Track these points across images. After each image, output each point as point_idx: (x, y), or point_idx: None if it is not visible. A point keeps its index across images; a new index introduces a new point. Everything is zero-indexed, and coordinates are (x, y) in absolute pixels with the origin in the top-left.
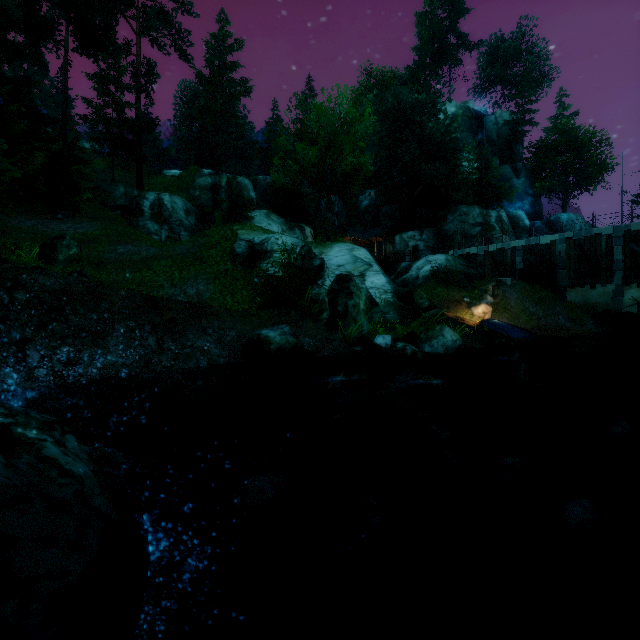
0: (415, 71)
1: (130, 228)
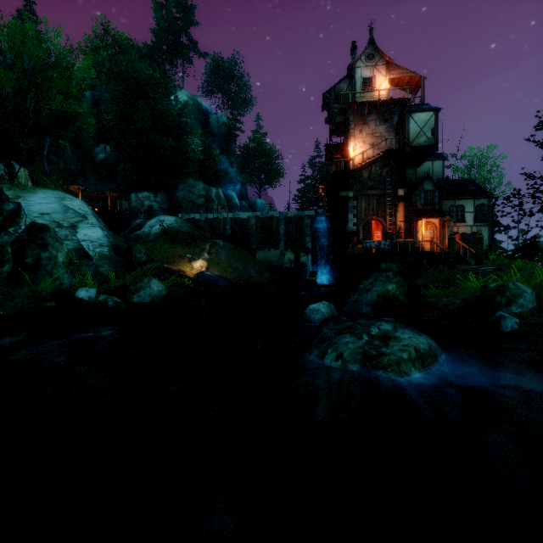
0: (153, 50)
1: None
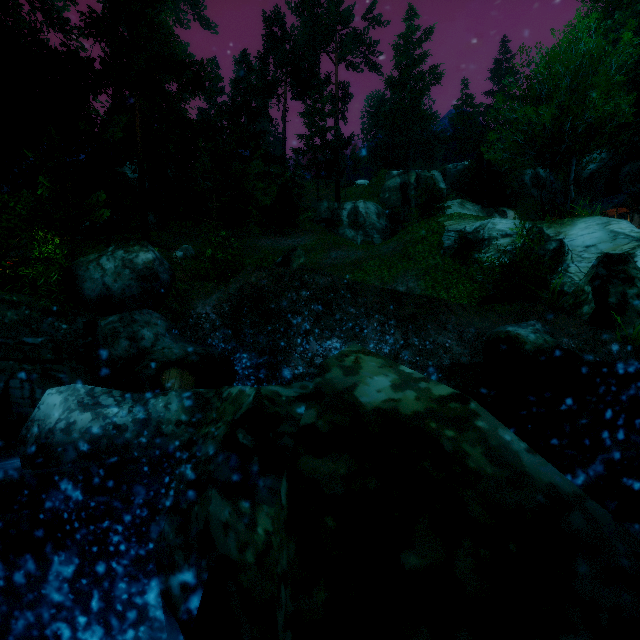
0: None
1: (336, 236)
